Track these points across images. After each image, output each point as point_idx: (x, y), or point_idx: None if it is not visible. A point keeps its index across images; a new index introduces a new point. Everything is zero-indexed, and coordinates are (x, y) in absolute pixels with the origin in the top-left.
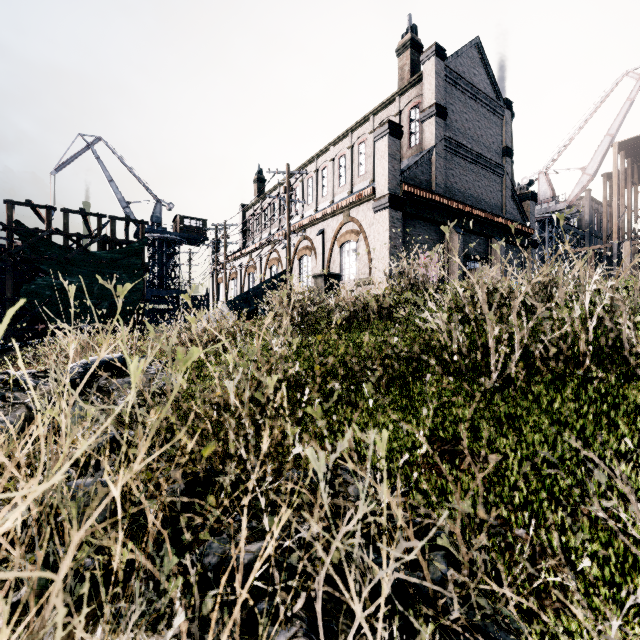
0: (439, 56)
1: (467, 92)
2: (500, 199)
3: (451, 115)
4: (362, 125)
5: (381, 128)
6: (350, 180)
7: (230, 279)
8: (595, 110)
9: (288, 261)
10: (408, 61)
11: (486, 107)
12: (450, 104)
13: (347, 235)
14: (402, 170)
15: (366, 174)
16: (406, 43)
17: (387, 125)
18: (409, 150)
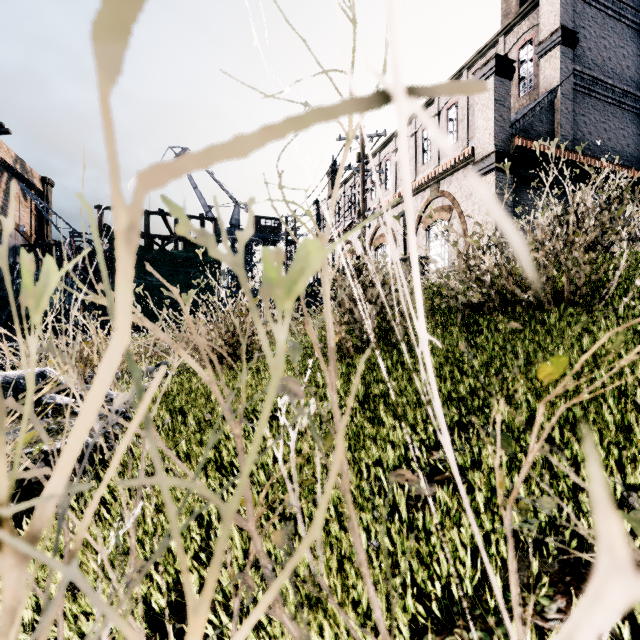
0: None
1: (606, 9)
2: None
3: (582, 42)
4: None
5: (484, 68)
6: (436, 153)
7: None
8: None
9: (362, 245)
10: None
11: (634, 27)
12: (581, 28)
13: (435, 214)
14: (513, 121)
15: (457, 143)
16: None
17: (493, 62)
18: (518, 101)
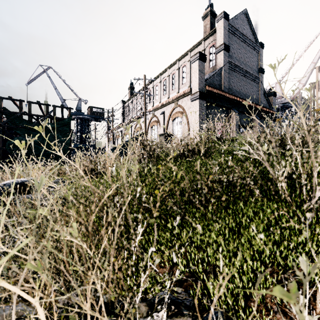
0: (225, 18)
1: (240, 38)
2: (257, 95)
3: (232, 50)
4: (184, 57)
5: (195, 56)
6: (178, 86)
7: (116, 138)
8: (305, 50)
9: (145, 127)
10: (208, 22)
11: (250, 46)
12: (231, 44)
13: (176, 114)
14: (206, 79)
15: (186, 83)
16: (207, 13)
17: (198, 54)
18: (209, 69)
